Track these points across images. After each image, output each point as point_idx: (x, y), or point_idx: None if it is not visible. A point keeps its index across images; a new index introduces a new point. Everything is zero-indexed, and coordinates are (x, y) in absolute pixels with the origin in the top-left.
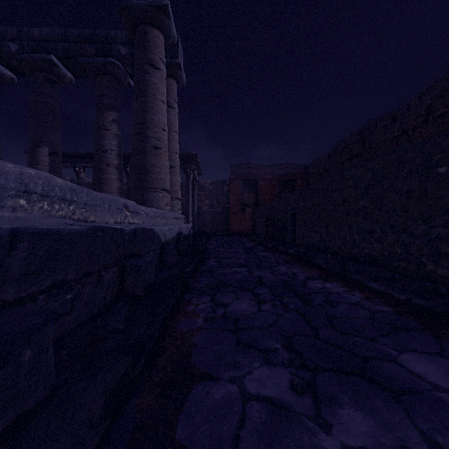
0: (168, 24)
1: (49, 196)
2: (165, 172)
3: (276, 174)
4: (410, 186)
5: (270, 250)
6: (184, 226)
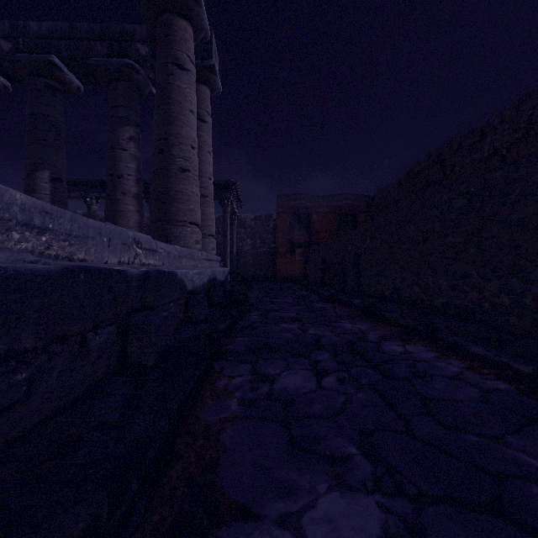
0: (199, 13)
1: (0, 219)
2: (195, 202)
3: (334, 206)
4: (524, 214)
5: (327, 300)
6: (219, 270)
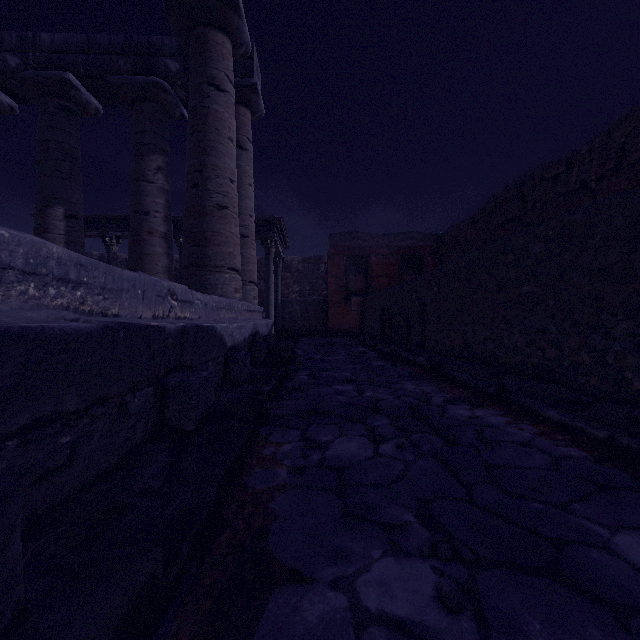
0: (238, 26)
1: (38, 274)
2: (234, 244)
3: (396, 247)
4: (606, 262)
5: (388, 357)
6: (262, 323)
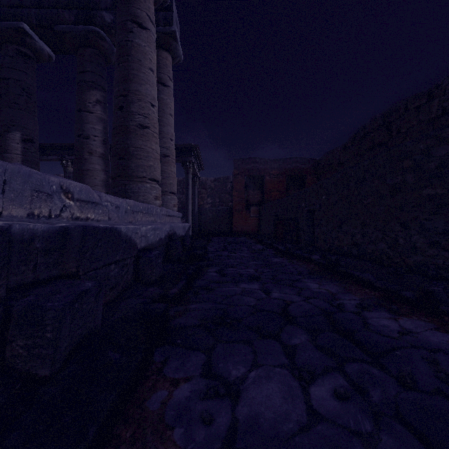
0: None
1: None
2: (154, 158)
3: (284, 169)
4: None
5: (284, 254)
6: (179, 226)
